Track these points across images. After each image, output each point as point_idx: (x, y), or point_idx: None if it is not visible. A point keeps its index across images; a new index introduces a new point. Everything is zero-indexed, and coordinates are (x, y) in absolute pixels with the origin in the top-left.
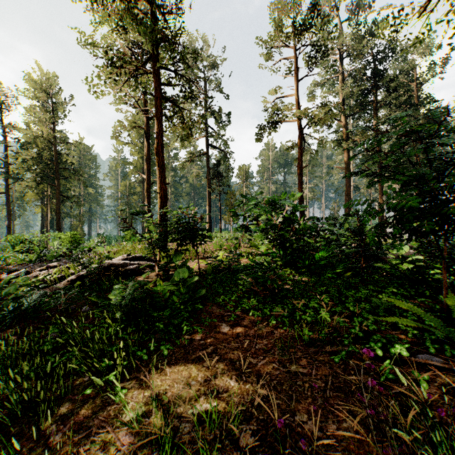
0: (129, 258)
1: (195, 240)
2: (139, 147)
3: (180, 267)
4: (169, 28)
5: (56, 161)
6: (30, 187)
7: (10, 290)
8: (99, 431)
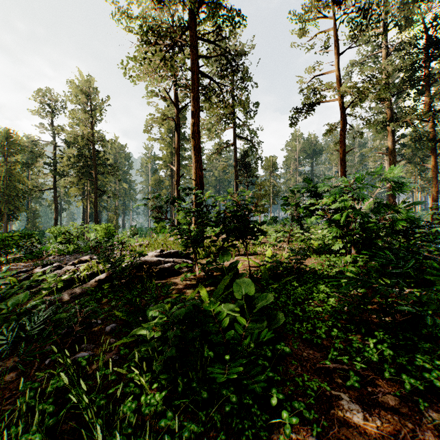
0: (163, 254)
1: (246, 235)
2: (168, 142)
3: (227, 269)
4: None
5: (94, 158)
6: (72, 182)
7: (19, 299)
8: None
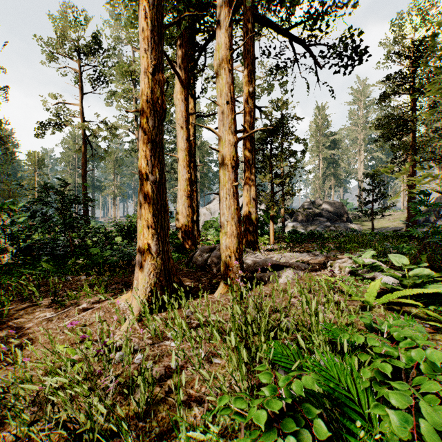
0: None
1: None
2: None
3: None
4: None
5: None
6: None
7: None
8: None
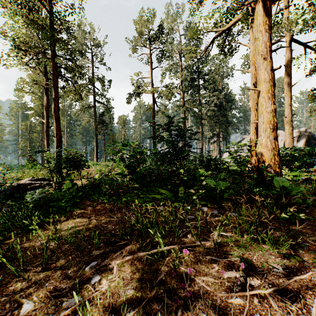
0: (34, 179)
1: (79, 167)
2: (39, 96)
3: None
4: (63, 28)
5: None
6: None
7: None
8: (27, 243)
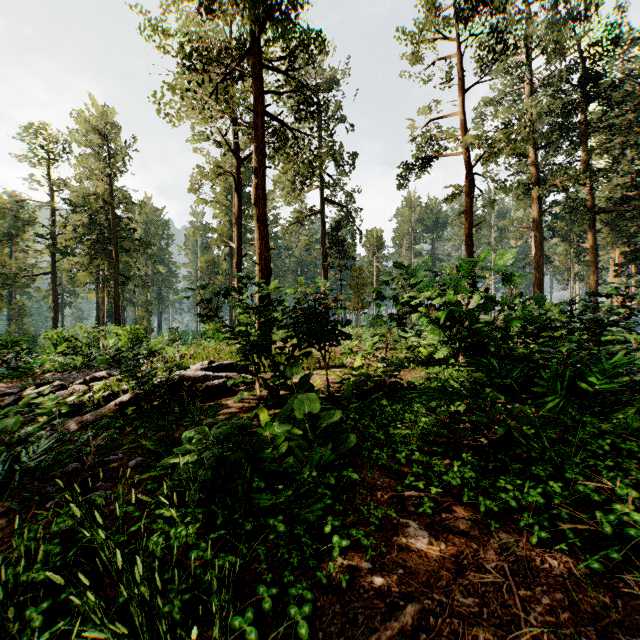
0: (212, 367)
1: (323, 339)
2: (226, 207)
3: (298, 385)
4: None
5: (114, 228)
6: (81, 264)
7: (8, 426)
8: None
